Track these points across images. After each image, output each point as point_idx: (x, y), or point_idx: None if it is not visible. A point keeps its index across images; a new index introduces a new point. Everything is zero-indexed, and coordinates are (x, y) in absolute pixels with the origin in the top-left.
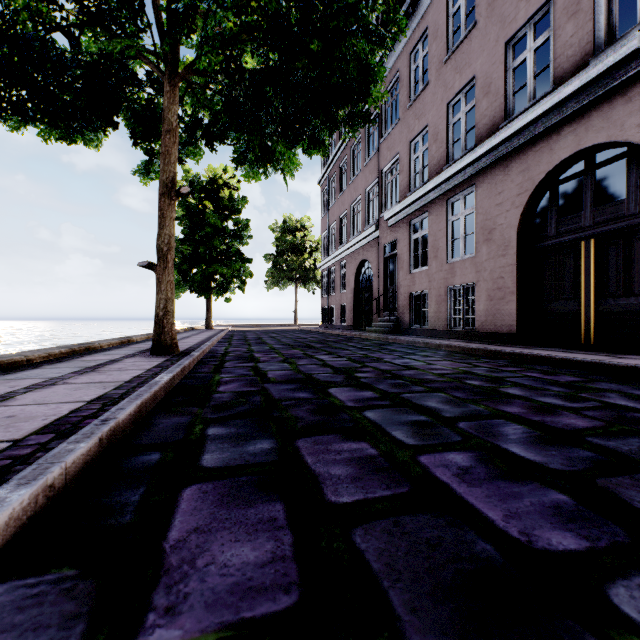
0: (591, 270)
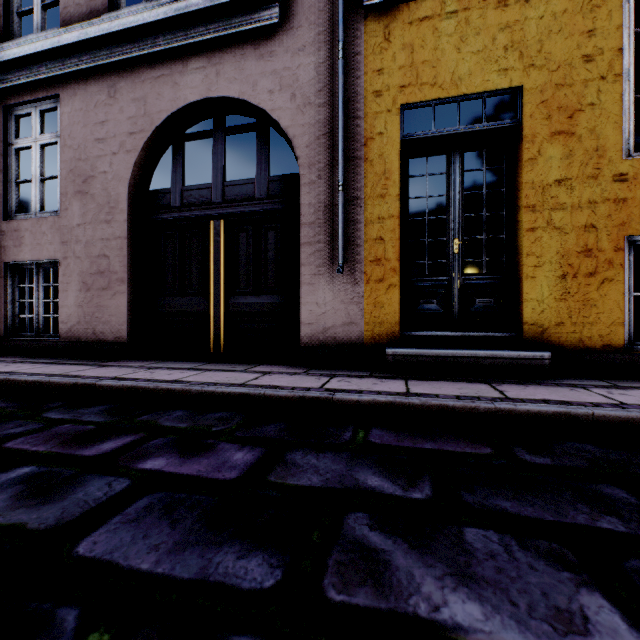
0: (222, 259)
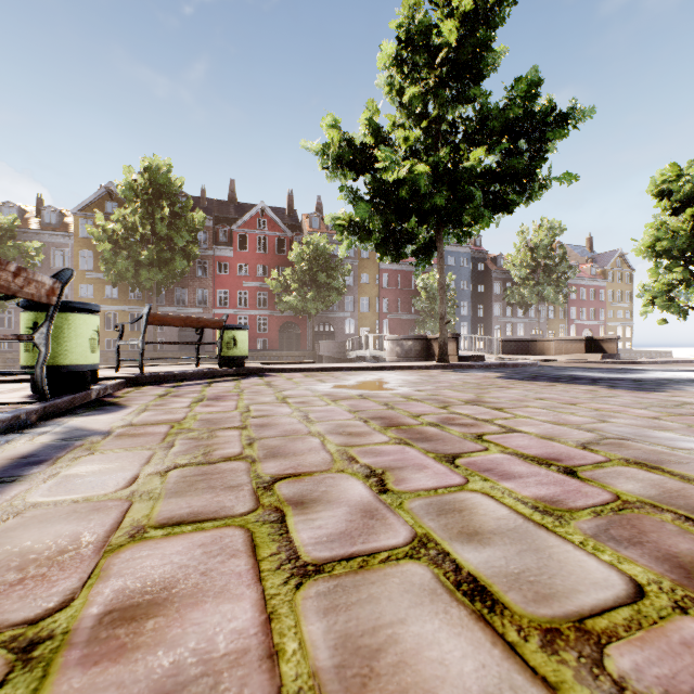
0: None
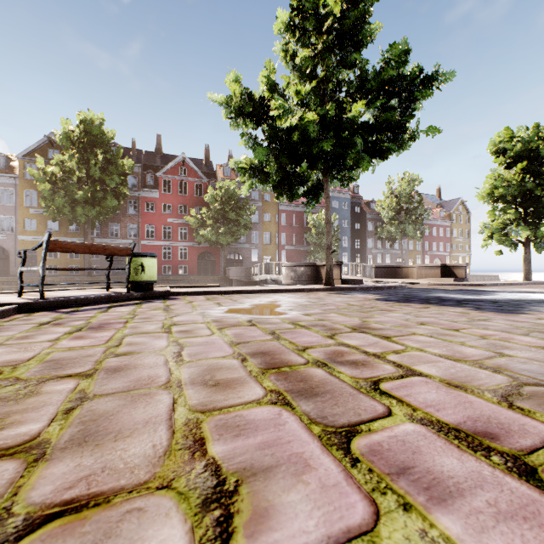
0: None
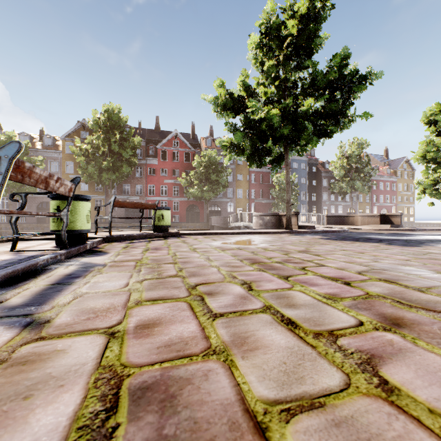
0: None
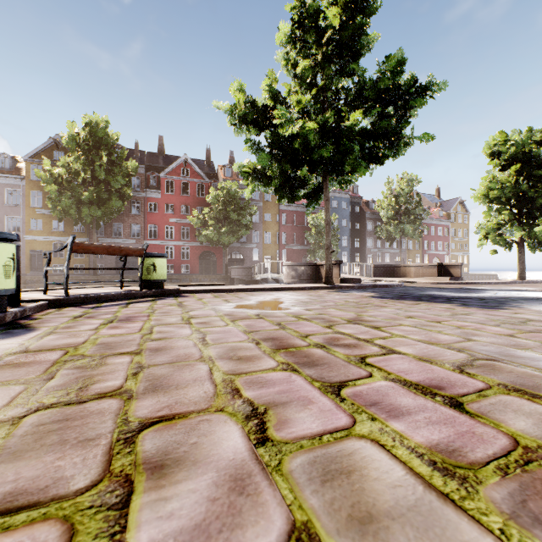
0: None
